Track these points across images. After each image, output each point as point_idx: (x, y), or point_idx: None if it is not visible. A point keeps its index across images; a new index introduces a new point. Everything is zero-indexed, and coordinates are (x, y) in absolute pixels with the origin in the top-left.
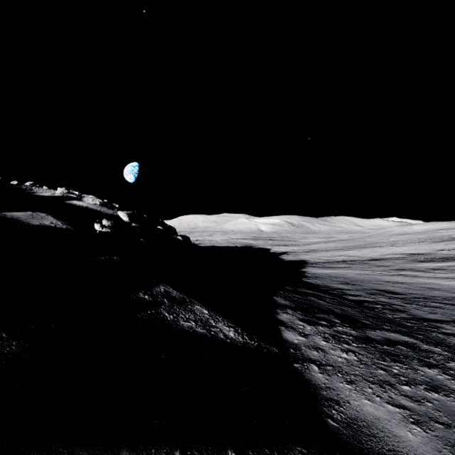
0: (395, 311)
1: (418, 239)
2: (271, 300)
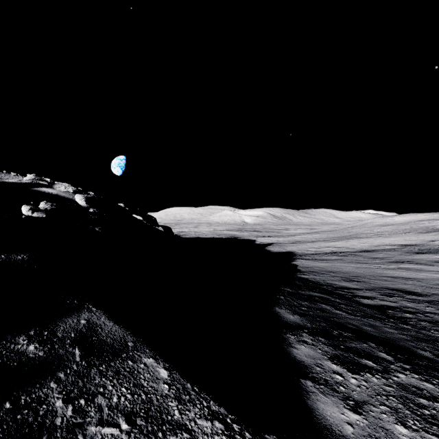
0: (437, 323)
1: (403, 230)
2: (274, 314)
